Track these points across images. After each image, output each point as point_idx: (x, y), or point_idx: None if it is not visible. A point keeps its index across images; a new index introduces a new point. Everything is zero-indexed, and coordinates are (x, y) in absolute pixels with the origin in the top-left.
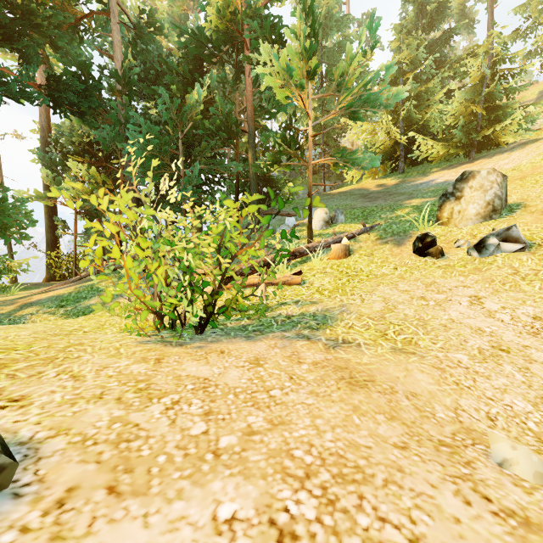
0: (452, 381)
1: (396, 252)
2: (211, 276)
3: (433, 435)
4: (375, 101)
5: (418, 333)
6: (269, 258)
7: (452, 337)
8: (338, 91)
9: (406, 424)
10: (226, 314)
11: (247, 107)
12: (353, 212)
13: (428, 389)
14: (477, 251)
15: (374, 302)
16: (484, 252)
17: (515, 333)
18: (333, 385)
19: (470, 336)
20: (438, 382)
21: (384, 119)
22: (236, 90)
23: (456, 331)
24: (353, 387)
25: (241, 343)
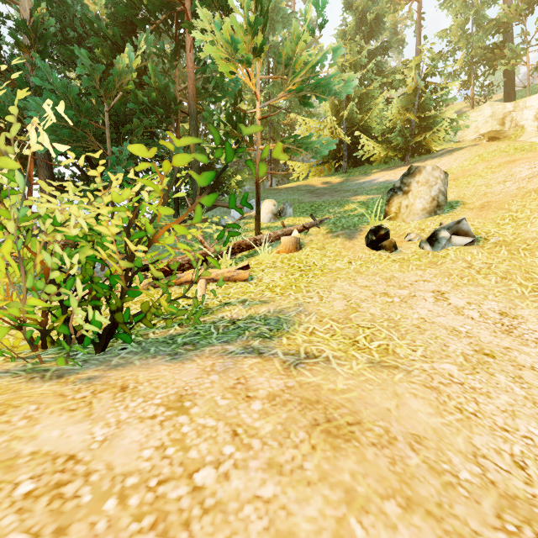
0: (454, 406)
1: (349, 245)
2: (116, 267)
3: (477, 531)
4: (326, 86)
5: (393, 338)
6: (211, 250)
7: (430, 340)
8: (287, 75)
9: (433, 514)
10: (143, 322)
11: (188, 85)
12: (301, 206)
13: (430, 424)
14: (430, 244)
15: (334, 300)
16: (436, 245)
17: (490, 333)
18: (303, 442)
19: (448, 338)
20: (438, 410)
21: (330, 116)
22: (175, 66)
23: (432, 333)
24: (335, 441)
25: (161, 366)
